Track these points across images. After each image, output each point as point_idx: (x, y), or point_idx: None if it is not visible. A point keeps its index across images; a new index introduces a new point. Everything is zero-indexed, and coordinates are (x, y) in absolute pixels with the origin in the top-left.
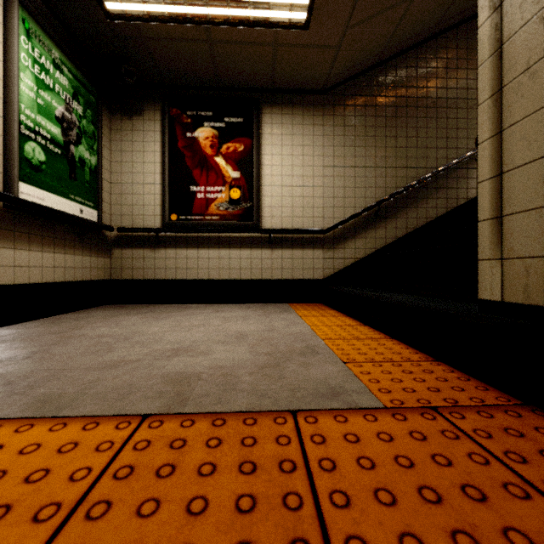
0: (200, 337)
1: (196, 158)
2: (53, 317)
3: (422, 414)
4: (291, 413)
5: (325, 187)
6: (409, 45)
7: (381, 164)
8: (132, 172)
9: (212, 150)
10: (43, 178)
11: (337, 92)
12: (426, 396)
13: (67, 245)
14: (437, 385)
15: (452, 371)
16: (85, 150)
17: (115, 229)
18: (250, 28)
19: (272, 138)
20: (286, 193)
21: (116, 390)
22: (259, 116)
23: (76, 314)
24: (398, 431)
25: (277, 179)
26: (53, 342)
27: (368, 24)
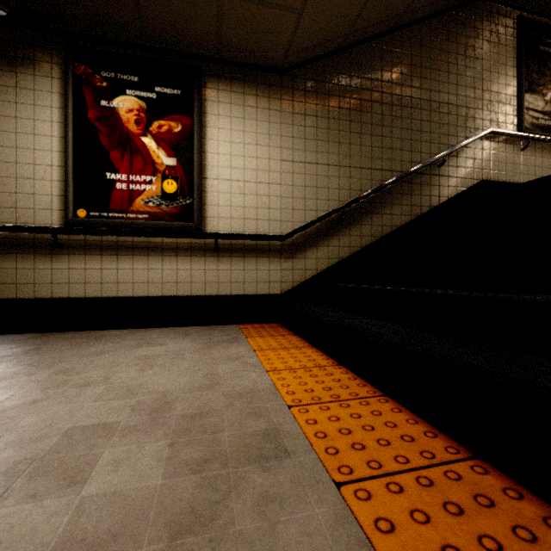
0: (84, 418)
1: (115, 135)
2: None
3: None
4: None
5: (284, 185)
6: (374, 33)
7: (345, 163)
8: (15, 147)
9: (139, 127)
10: None
11: (297, 74)
12: None
13: None
14: None
15: (520, 494)
16: None
17: None
18: None
19: (219, 119)
20: (236, 189)
21: None
22: (202, 91)
23: None
24: None
25: (225, 172)
26: None
27: None
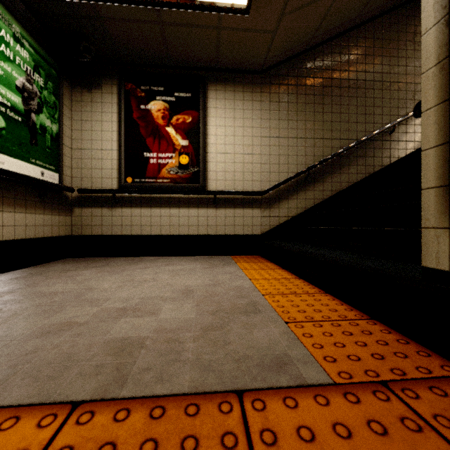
0: (149, 294)
1: (149, 128)
2: (14, 272)
3: (374, 392)
4: (237, 395)
5: (263, 155)
6: (334, 34)
7: (310, 135)
8: (91, 140)
9: (164, 121)
10: (3, 143)
11: (273, 72)
12: (372, 366)
13: (28, 205)
14: (379, 350)
15: (389, 332)
16: (46, 119)
17: (75, 190)
18: (197, 12)
19: (216, 111)
20: (228, 159)
21: (52, 364)
22: (205, 92)
23: (37, 268)
24: (354, 420)
25: (221, 147)
26: (5, 300)
27: (300, 12)
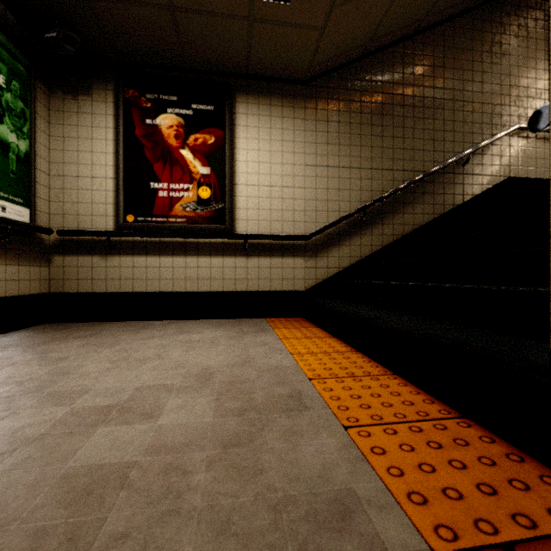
0: (148, 381)
1: (158, 149)
2: None
3: None
4: None
5: (307, 188)
6: (395, 38)
7: (366, 165)
8: (77, 163)
9: (178, 141)
10: None
11: (320, 83)
12: (483, 509)
13: None
14: (486, 476)
15: (492, 440)
16: (9, 132)
17: (55, 232)
18: None
19: (247, 130)
20: (263, 193)
21: None
22: (233, 105)
23: None
24: None
25: (253, 178)
26: None
27: (356, 4)
